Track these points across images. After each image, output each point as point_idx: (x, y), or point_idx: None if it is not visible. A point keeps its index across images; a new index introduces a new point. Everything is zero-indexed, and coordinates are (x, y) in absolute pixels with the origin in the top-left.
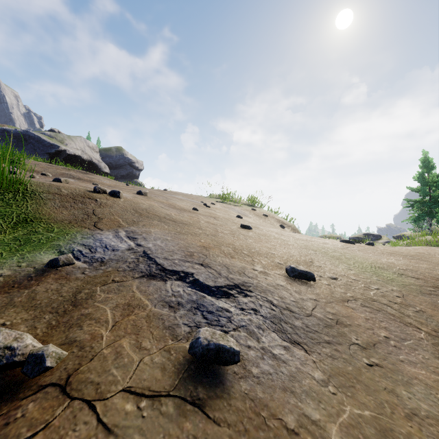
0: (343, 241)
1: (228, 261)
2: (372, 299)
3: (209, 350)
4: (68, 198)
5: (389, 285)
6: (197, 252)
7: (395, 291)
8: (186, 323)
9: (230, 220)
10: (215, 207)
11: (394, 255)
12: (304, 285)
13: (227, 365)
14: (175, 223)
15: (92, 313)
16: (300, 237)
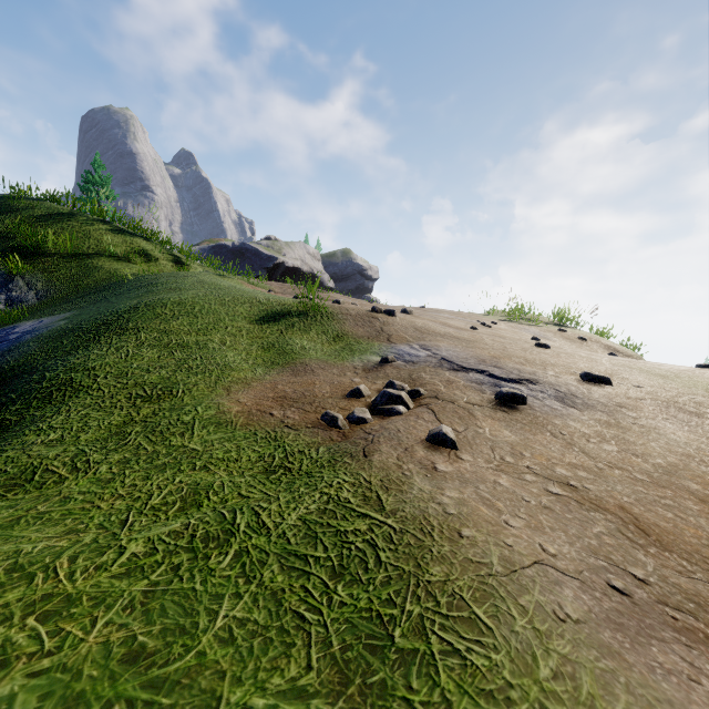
0: (700, 366)
1: (519, 367)
2: (675, 402)
3: (508, 395)
4: (358, 318)
5: None
6: (488, 359)
7: None
8: (489, 390)
9: (522, 340)
10: (497, 327)
11: None
12: (596, 386)
13: (519, 405)
14: (459, 339)
15: (427, 383)
16: (622, 359)
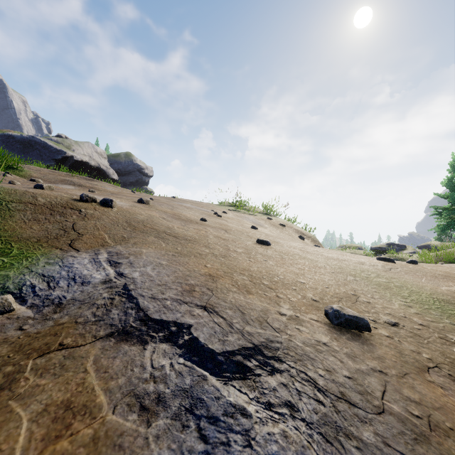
0: (381, 258)
1: (243, 300)
2: None
3: None
4: (45, 209)
5: None
6: (199, 284)
7: None
8: None
9: (244, 233)
10: (226, 216)
11: (451, 279)
12: (356, 339)
13: None
14: (177, 239)
15: None
16: (330, 255)
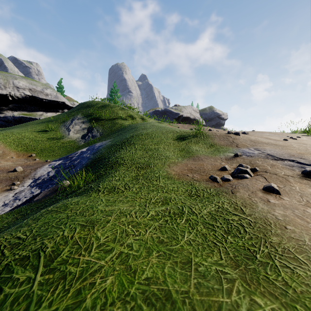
0: None
1: None
2: None
3: (310, 172)
4: (220, 137)
5: None
6: (296, 155)
7: None
8: (297, 169)
9: None
10: (300, 139)
11: None
12: None
13: None
14: (276, 145)
15: (260, 165)
16: None
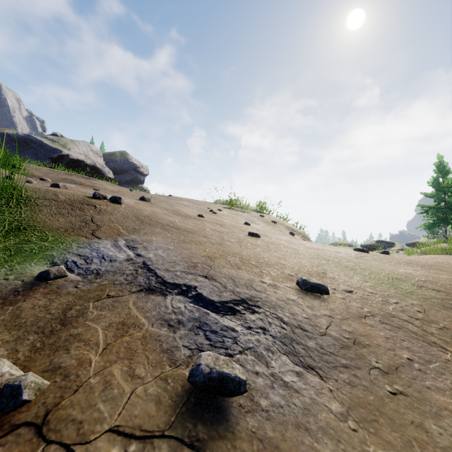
0: (357, 249)
1: (235, 273)
2: (391, 315)
3: (211, 379)
4: (66, 204)
5: (409, 299)
6: (201, 262)
7: (415, 306)
8: (186, 345)
9: (238, 227)
10: (221, 213)
11: (412, 265)
12: (317, 299)
13: (232, 397)
14: (179, 231)
15: (82, 333)
16: (311, 246)
